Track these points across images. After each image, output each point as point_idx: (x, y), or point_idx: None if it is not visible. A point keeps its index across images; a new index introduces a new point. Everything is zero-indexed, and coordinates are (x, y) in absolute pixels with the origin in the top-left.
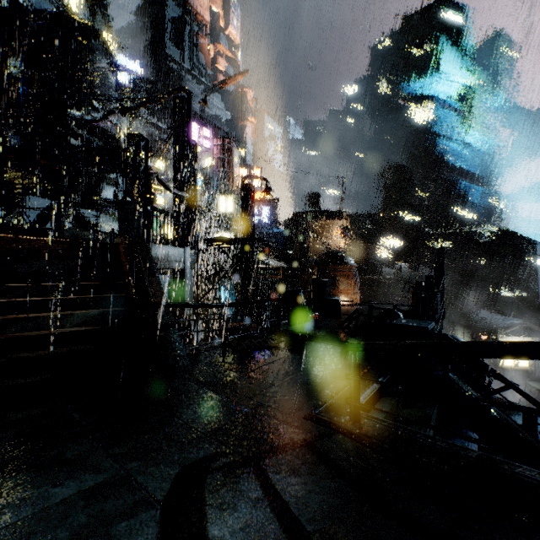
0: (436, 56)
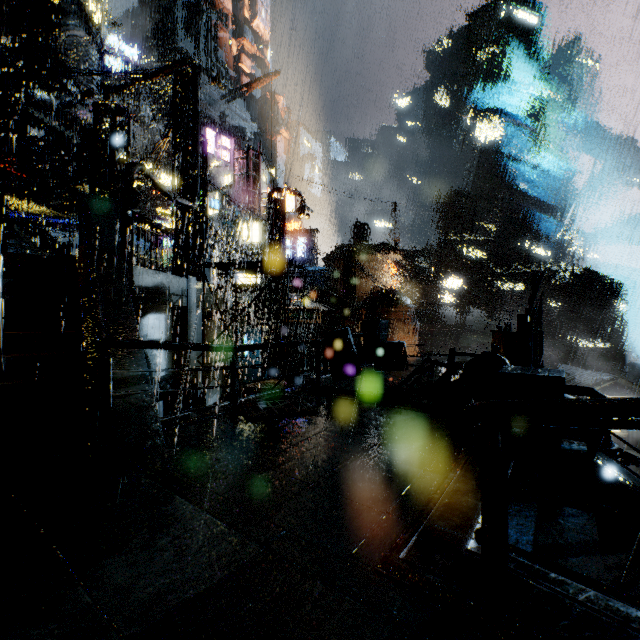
0: (505, 62)
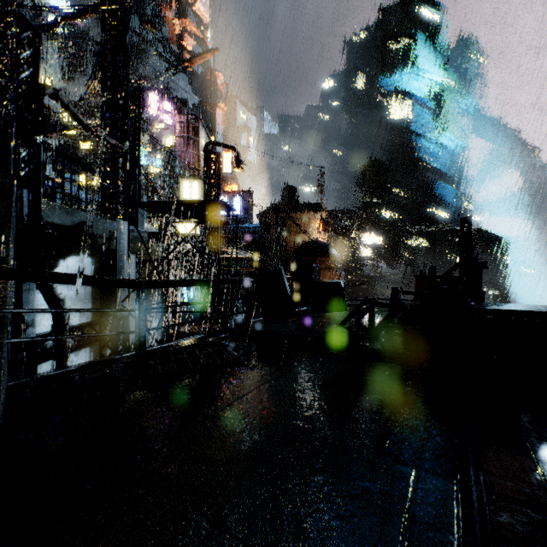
0: (413, 51)
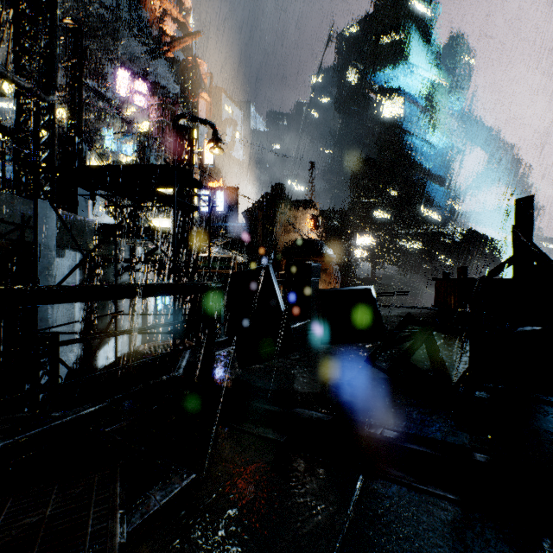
0: (405, 46)
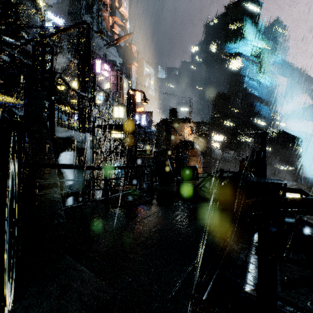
0: (243, 30)
